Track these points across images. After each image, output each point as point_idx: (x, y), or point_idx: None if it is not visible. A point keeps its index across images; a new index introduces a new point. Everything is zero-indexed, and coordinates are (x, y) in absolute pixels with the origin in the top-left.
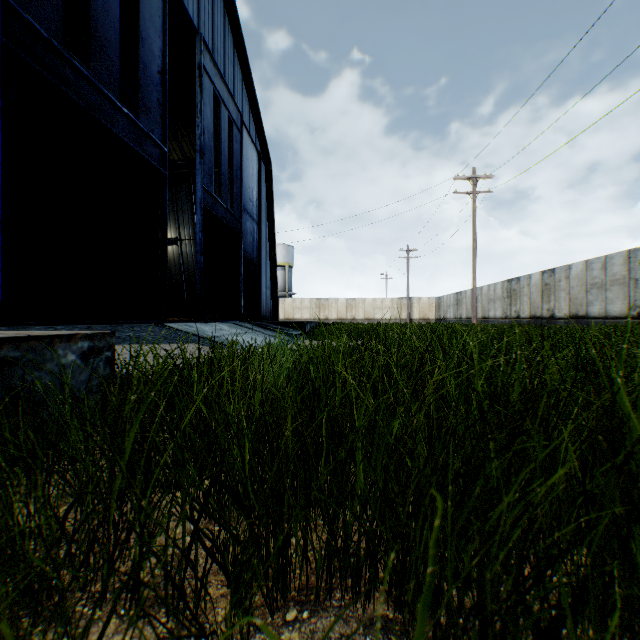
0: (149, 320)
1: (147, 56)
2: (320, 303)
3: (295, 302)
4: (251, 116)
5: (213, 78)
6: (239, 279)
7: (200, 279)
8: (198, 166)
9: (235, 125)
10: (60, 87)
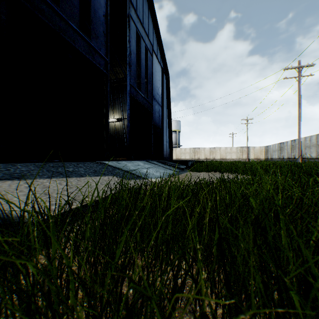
0: (97, 159)
1: (96, 5)
2: (195, 150)
3: (181, 150)
4: (158, 48)
5: (136, 23)
6: (151, 137)
7: (128, 136)
8: (127, 72)
9: (149, 51)
10: (37, 14)
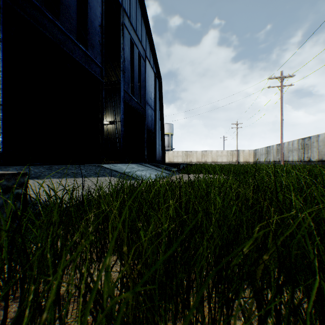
0: (93, 162)
1: (92, 16)
2: (187, 153)
3: (174, 153)
4: (151, 53)
5: (130, 31)
6: (144, 140)
7: (122, 140)
8: (121, 79)
9: (142, 57)
10: (40, 29)
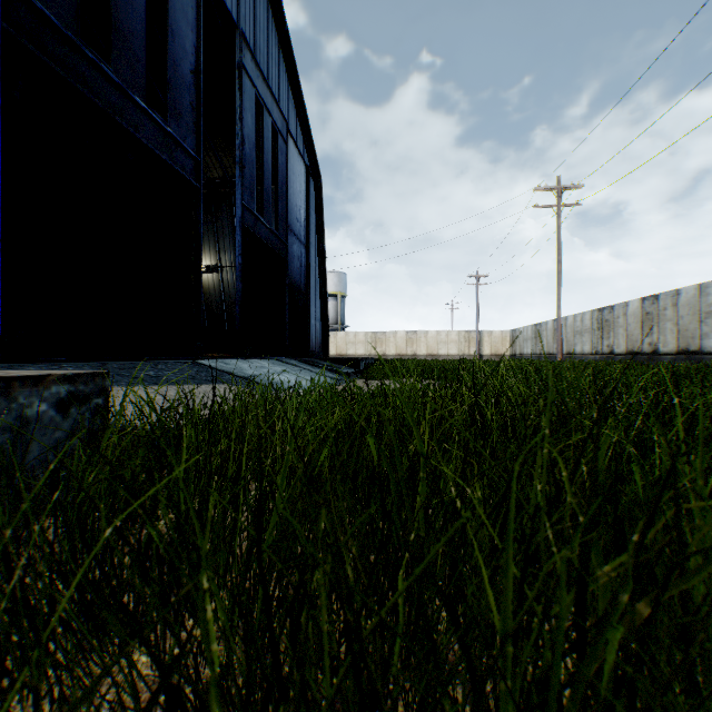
0: (180, 356)
1: (178, 52)
2: (376, 337)
3: (348, 336)
4: (298, 125)
5: (255, 80)
6: (285, 309)
7: (240, 309)
8: (237, 180)
9: (280, 134)
10: (74, 84)
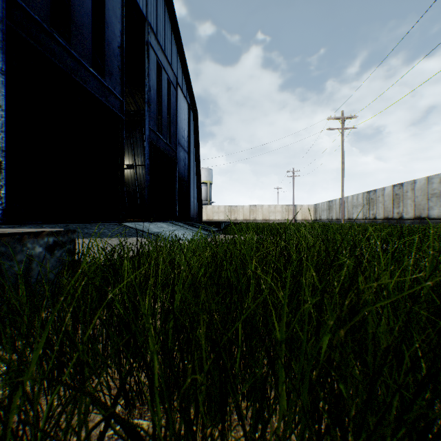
0: (111, 220)
1: (110, 35)
2: (231, 209)
3: (214, 208)
4: (183, 78)
5: (157, 51)
6: (175, 192)
7: (147, 192)
8: (146, 113)
9: (172, 84)
10: (48, 56)
